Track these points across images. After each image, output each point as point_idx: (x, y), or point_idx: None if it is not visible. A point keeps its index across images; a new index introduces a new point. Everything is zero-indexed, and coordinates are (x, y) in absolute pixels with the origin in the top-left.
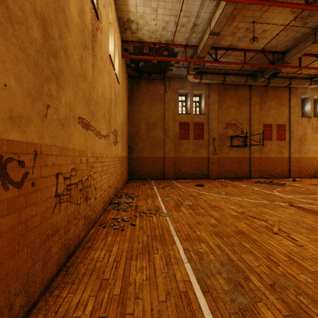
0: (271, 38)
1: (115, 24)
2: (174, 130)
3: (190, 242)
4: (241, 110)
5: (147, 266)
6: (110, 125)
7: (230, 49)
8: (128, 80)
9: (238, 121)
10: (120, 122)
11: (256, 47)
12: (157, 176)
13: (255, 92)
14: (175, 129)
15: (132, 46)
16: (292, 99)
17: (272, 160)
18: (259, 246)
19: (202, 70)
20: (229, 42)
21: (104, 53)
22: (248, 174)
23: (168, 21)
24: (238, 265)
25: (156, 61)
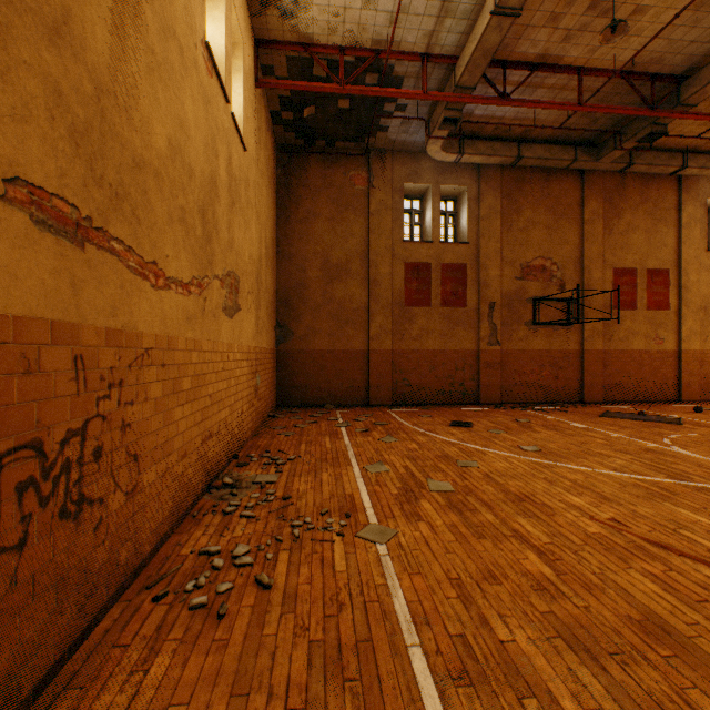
0: (653, 33)
1: None
2: (393, 283)
3: (479, 696)
4: (560, 232)
5: None
6: (210, 255)
7: (542, 67)
8: (277, 156)
9: (553, 262)
10: (250, 256)
11: (609, 61)
12: (351, 397)
13: (595, 188)
14: (395, 282)
15: (285, 59)
16: (685, 207)
17: (635, 359)
18: None
19: (465, 129)
20: (541, 47)
21: (180, 23)
22: (576, 392)
23: None
24: None
25: (348, 105)
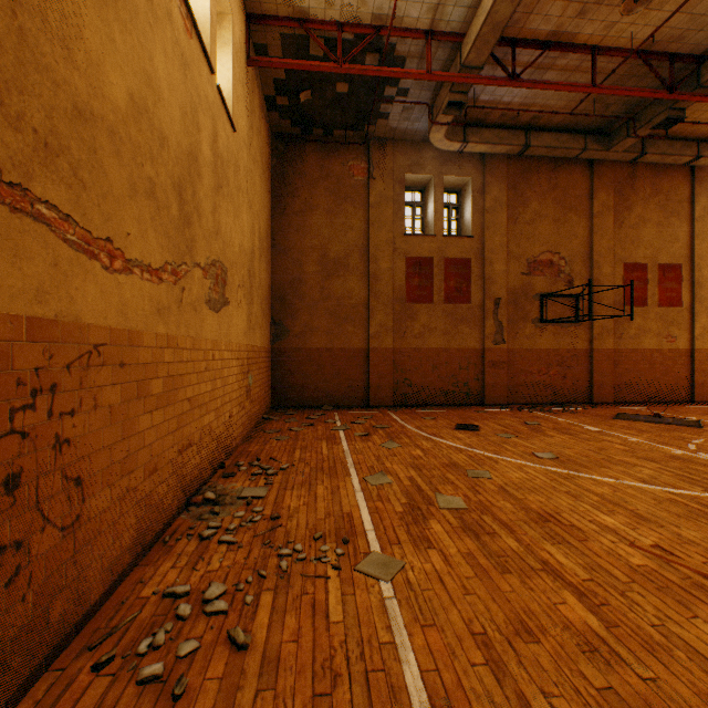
0: (676, 7)
1: None
2: (394, 278)
3: None
4: (568, 226)
5: None
6: (190, 240)
7: (554, 46)
8: (272, 145)
9: (560, 257)
10: (241, 247)
11: (626, 39)
12: (349, 398)
13: (604, 179)
14: (396, 277)
15: (279, 37)
16: (698, 199)
17: (646, 358)
18: None
19: (470, 116)
20: (554, 23)
21: None
22: (585, 393)
23: None
24: None
25: (346, 89)
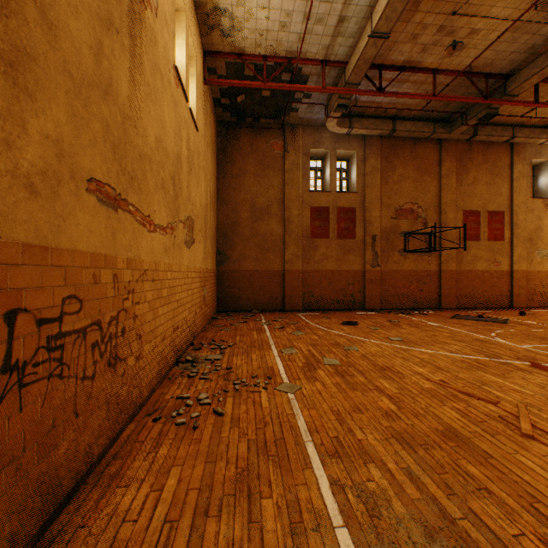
0: (485, 47)
1: (189, 13)
2: (302, 221)
3: (343, 462)
4: (424, 184)
5: (244, 537)
6: (177, 207)
7: (407, 69)
8: (217, 129)
9: (418, 206)
10: (200, 204)
11: (455, 65)
12: (271, 305)
13: (449, 152)
14: (304, 220)
15: (224, 64)
16: (516, 165)
17: (479, 277)
18: (501, 472)
19: (354, 110)
20: (406, 56)
21: (161, 60)
22: (436, 301)
23: (291, 10)
24: (469, 535)
25: (269, 94)
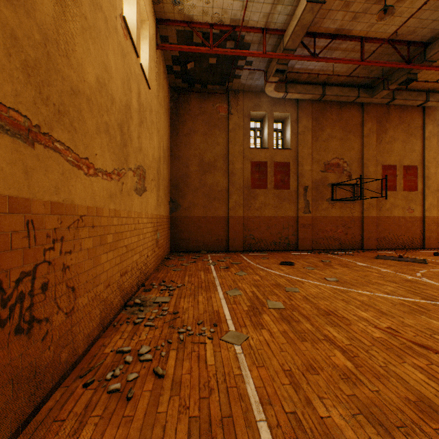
0: (410, 15)
1: None
2: (243, 174)
3: None
4: (348, 142)
5: None
6: (126, 155)
7: (338, 37)
8: (170, 94)
9: (344, 161)
10: (153, 157)
11: (381, 33)
12: (217, 246)
13: (370, 114)
14: (245, 173)
15: (175, 32)
16: (427, 126)
17: (396, 222)
18: None
19: (289, 77)
20: (338, 24)
21: (105, 1)
22: (359, 243)
23: None
24: None
25: (215, 61)
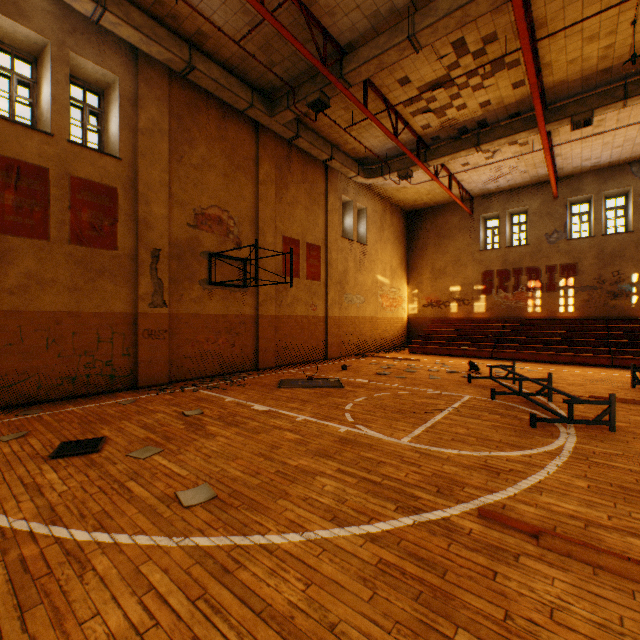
0: None
1: None
2: None
3: None
4: (238, 185)
5: None
6: None
7: None
8: None
9: (230, 216)
10: None
11: None
12: None
13: (269, 150)
14: None
15: None
16: (330, 196)
17: (299, 323)
18: None
19: None
20: None
21: None
22: (253, 359)
23: None
24: None
25: None
